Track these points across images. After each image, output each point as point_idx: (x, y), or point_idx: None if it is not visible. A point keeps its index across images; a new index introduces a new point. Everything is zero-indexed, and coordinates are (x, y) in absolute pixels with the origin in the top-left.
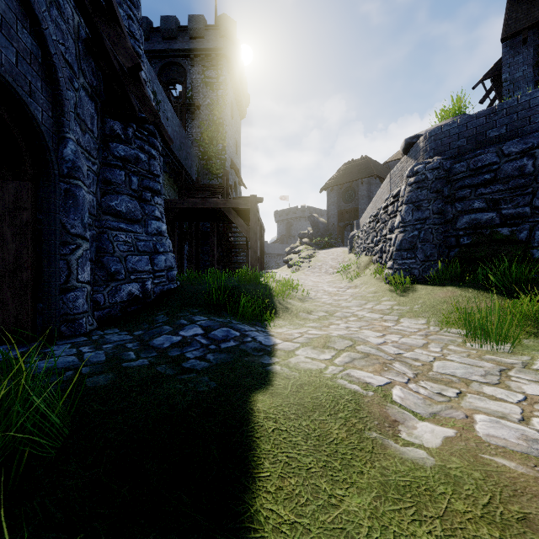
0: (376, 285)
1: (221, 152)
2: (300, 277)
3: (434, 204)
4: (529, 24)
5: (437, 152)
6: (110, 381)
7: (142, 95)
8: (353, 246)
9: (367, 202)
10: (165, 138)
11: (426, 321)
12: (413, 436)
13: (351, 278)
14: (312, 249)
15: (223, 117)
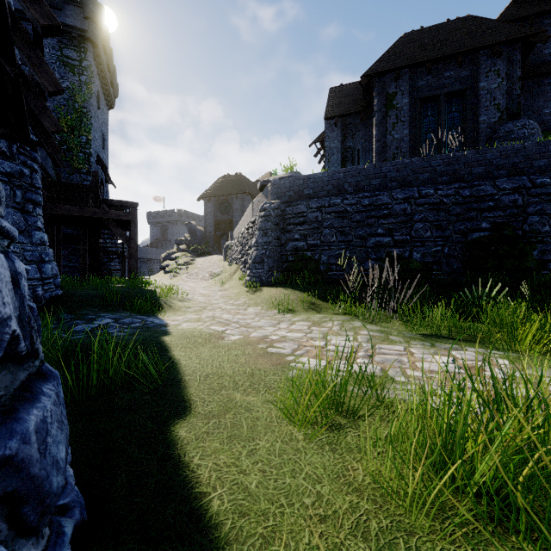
0: (239, 288)
1: (85, 145)
2: (178, 283)
3: (275, 232)
4: (338, 114)
5: (278, 197)
6: (70, 343)
7: (47, 135)
8: (227, 255)
9: (241, 215)
10: (56, 161)
11: (262, 308)
12: (229, 339)
13: (223, 283)
14: (189, 256)
15: (88, 107)
